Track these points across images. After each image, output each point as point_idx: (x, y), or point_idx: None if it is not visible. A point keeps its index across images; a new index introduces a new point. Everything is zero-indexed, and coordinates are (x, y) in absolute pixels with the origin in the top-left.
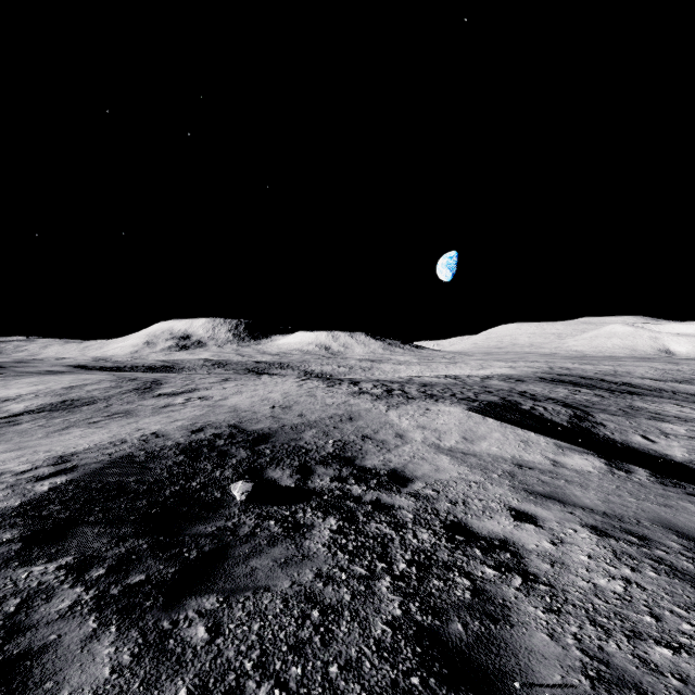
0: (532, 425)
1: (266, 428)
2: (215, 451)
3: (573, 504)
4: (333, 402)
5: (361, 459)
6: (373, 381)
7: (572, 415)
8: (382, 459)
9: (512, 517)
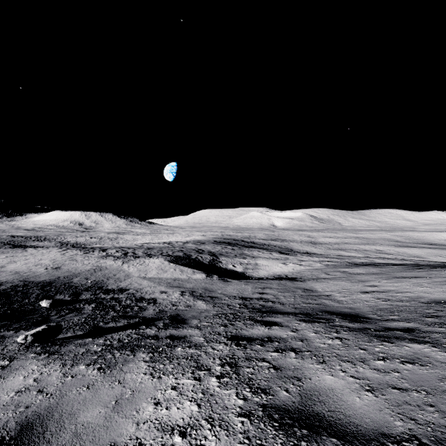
0: (192, 265)
1: (48, 279)
2: (19, 292)
3: (183, 287)
4: (89, 262)
5: (106, 287)
6: (116, 248)
7: (211, 259)
8: (117, 285)
9: (160, 293)
